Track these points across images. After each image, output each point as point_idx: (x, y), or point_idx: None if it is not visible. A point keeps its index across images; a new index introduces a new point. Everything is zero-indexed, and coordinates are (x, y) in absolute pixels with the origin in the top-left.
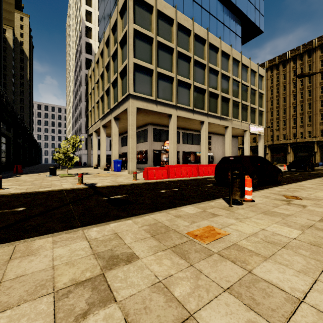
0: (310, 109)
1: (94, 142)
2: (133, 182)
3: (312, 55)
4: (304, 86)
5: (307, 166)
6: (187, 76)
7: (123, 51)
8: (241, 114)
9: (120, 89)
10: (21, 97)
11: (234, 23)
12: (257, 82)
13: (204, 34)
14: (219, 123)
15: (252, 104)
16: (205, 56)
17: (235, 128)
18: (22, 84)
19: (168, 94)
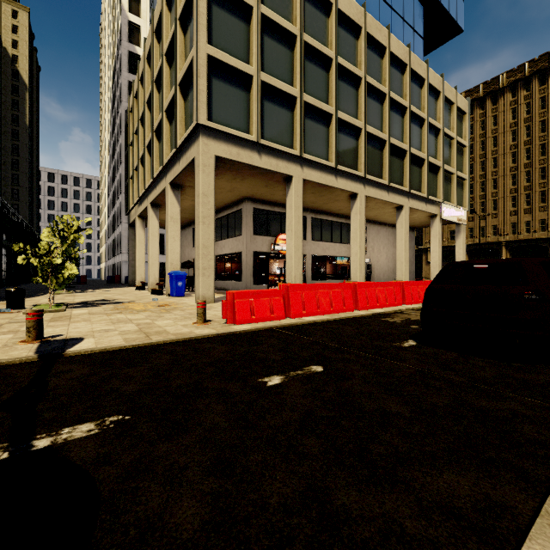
0: (543, 179)
1: (139, 237)
2: (190, 335)
3: (548, 80)
4: (532, 136)
5: None
6: (325, 98)
7: (188, 35)
8: (428, 183)
9: (181, 120)
10: (15, 157)
11: (411, 8)
12: (454, 123)
13: (358, 15)
14: (386, 198)
15: (446, 165)
16: (360, 60)
17: (416, 211)
18: (17, 134)
19: (284, 132)
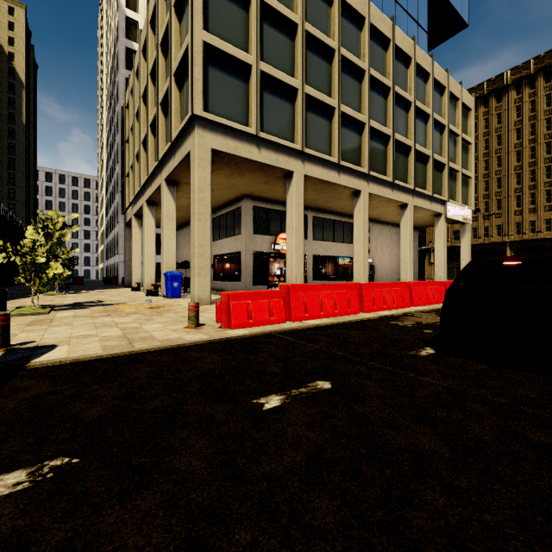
0: (548, 178)
1: (135, 236)
2: (179, 342)
3: None
4: (537, 134)
5: None
6: (327, 91)
7: (183, 23)
8: (433, 181)
9: (176, 112)
10: (11, 156)
11: (415, 2)
12: (459, 119)
13: (361, 5)
14: (390, 196)
15: (451, 162)
16: (363, 52)
17: (420, 210)
18: (13, 132)
19: (285, 125)
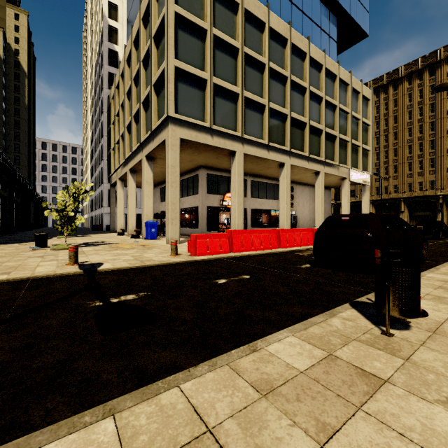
0: (432, 149)
1: (119, 194)
2: (169, 261)
3: (436, 72)
4: (423, 116)
5: (440, 232)
6: (260, 93)
7: (160, 50)
8: (339, 154)
9: (155, 111)
10: (17, 130)
11: (327, 20)
12: (360, 107)
13: (285, 30)
14: (306, 166)
15: (354, 140)
16: (286, 64)
17: (330, 175)
18: (18, 112)
19: (230, 119)
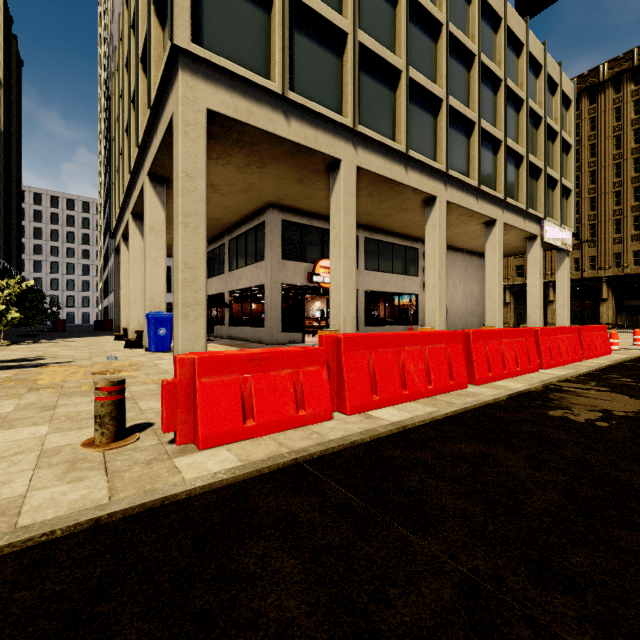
0: None
1: (123, 265)
2: None
3: None
4: None
5: None
6: (389, 46)
7: None
8: (528, 190)
9: (157, 61)
10: None
11: None
12: (558, 111)
13: None
14: (474, 207)
15: (549, 168)
16: None
17: (510, 229)
18: None
19: (327, 88)
